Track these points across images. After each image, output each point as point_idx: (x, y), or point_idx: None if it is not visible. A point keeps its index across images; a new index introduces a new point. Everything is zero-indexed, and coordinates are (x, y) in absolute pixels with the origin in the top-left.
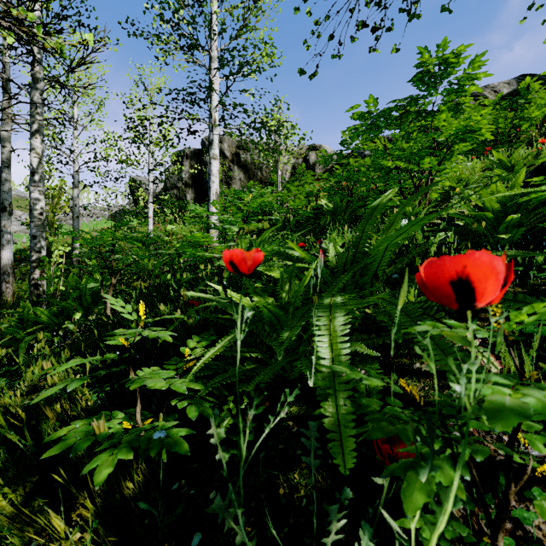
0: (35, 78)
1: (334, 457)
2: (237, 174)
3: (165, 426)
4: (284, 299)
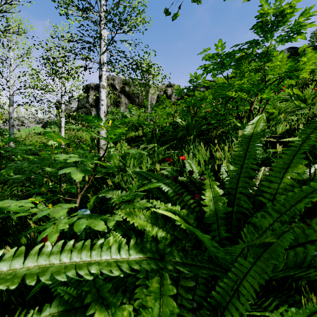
0: None
1: None
2: (123, 100)
3: None
4: (149, 314)
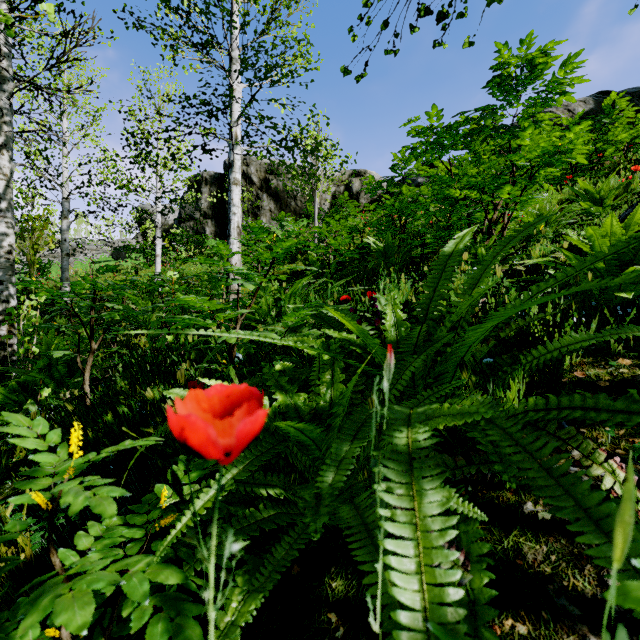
0: (1, 76)
1: None
2: (267, 204)
3: None
4: (322, 397)
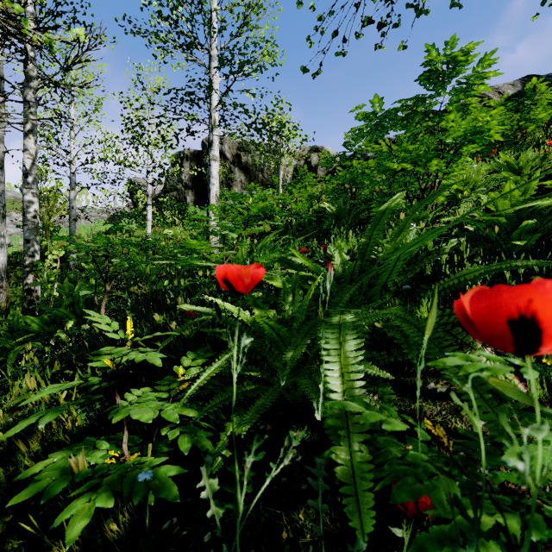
0: (28, 76)
1: (349, 517)
2: (238, 176)
3: (152, 463)
4: (287, 312)
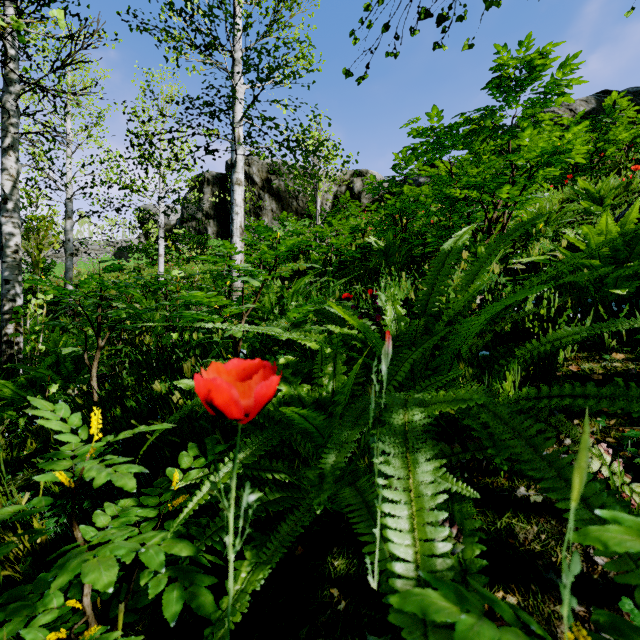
0: (8, 79)
1: None
2: (268, 204)
3: None
4: (325, 388)
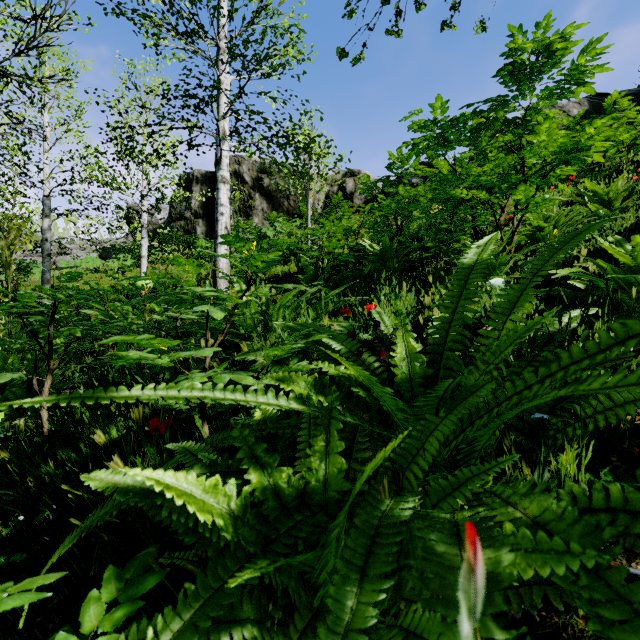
0: None
1: None
2: (259, 203)
3: None
4: (314, 474)
